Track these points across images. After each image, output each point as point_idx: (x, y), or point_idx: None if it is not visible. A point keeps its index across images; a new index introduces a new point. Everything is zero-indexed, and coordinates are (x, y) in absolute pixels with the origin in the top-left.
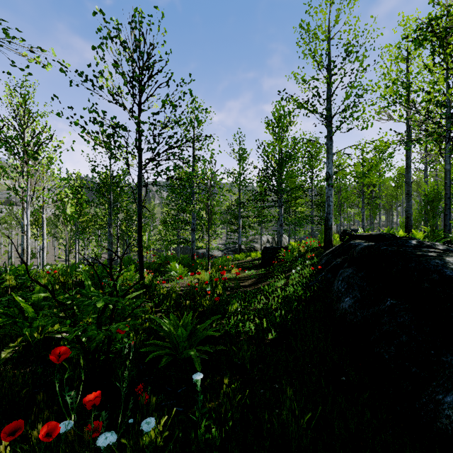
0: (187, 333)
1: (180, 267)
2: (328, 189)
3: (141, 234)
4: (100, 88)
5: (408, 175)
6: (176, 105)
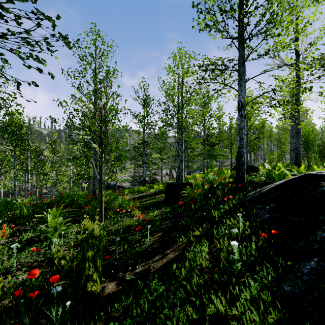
0: None
1: (52, 221)
2: (240, 120)
3: None
4: None
5: (298, 115)
6: None
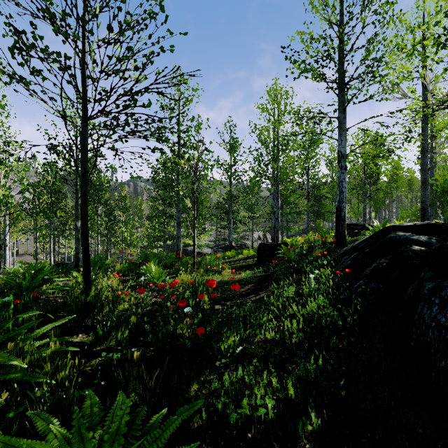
0: None
1: (157, 269)
2: (340, 172)
3: (86, 223)
4: None
5: (425, 160)
6: (138, 20)
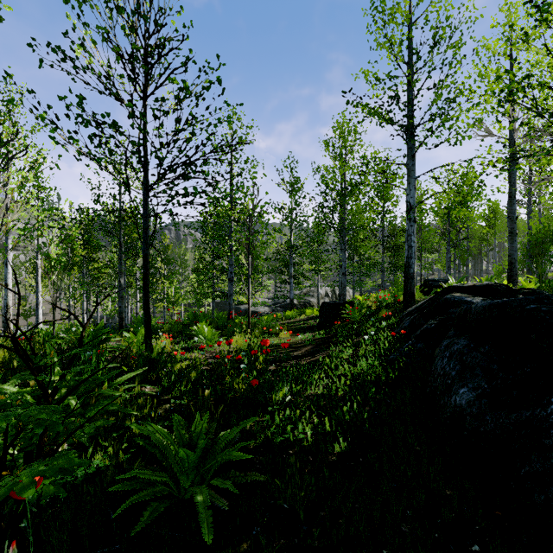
0: (196, 454)
1: (210, 330)
2: (408, 225)
3: (147, 285)
4: (82, 69)
5: (512, 207)
6: (197, 96)
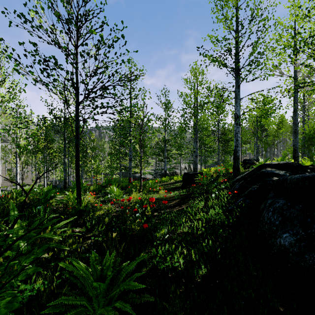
0: (105, 283)
1: (117, 190)
2: (236, 127)
3: (78, 163)
4: (36, 27)
5: (296, 117)
6: (109, 46)
